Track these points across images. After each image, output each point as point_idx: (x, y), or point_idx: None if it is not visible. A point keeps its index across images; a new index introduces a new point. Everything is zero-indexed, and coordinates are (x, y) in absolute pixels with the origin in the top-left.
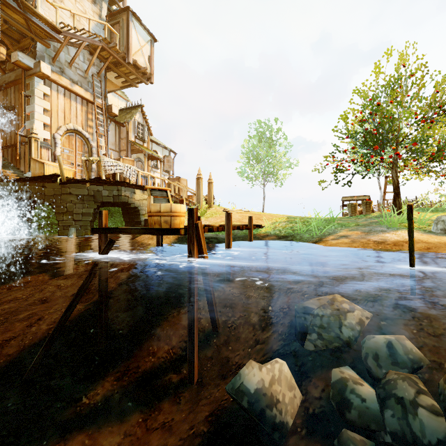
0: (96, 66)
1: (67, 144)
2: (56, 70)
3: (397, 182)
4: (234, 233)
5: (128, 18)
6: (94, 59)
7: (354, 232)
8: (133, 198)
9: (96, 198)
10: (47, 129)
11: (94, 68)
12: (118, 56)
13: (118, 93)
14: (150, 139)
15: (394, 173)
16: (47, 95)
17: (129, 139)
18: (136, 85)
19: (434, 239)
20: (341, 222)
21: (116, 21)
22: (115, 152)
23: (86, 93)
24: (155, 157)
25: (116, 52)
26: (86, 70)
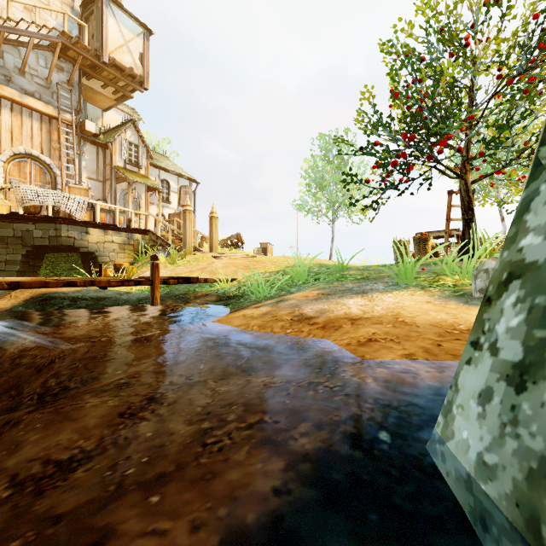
0: (67, 72)
1: (17, 173)
2: None
3: (468, 201)
4: (172, 291)
5: (102, 4)
6: (55, 62)
7: (309, 293)
8: (85, 241)
9: (25, 240)
10: None
11: (63, 75)
12: (89, 56)
13: (125, 110)
14: (154, 164)
15: (464, 185)
16: None
17: (114, 164)
18: (131, 94)
19: (439, 314)
20: (352, 273)
21: (91, 11)
22: (97, 183)
23: (45, 106)
24: (153, 187)
25: (85, 50)
26: (47, 77)
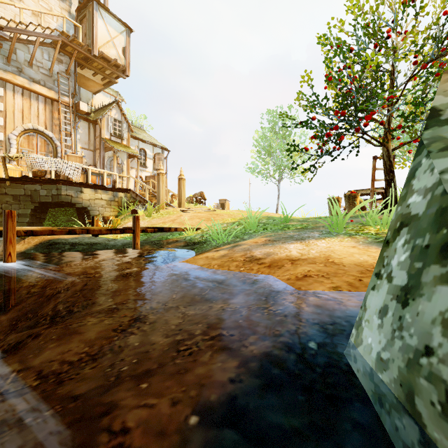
0: (65, 64)
1: (27, 144)
2: (12, 70)
3: (390, 165)
4: (149, 238)
5: (93, 8)
6: (56, 56)
7: (258, 239)
8: (80, 198)
9: (33, 198)
10: (1, 130)
11: (62, 66)
12: (82, 50)
13: (110, 93)
14: (134, 136)
15: (386, 152)
16: (0, 95)
17: (102, 137)
18: (116, 80)
19: (362, 256)
20: (294, 224)
21: (84, 15)
22: (89, 152)
23: (48, 91)
24: (133, 155)
25: (79, 46)
26: (50, 68)
